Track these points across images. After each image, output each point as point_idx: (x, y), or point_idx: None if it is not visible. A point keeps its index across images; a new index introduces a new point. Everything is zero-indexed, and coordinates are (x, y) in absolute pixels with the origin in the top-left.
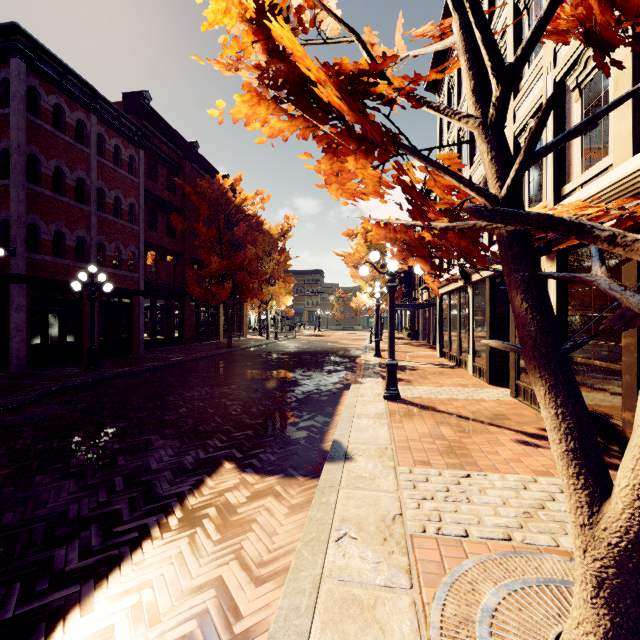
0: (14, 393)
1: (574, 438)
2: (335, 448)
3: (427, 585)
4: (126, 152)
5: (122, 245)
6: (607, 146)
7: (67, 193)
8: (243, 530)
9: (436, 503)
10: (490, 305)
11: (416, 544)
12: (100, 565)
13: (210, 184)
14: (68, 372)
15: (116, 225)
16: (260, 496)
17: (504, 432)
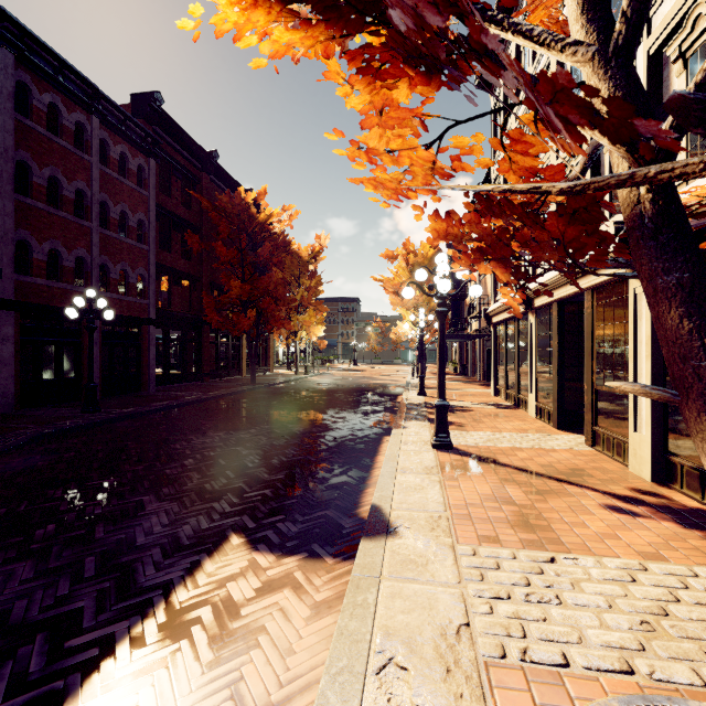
0: None
1: None
2: (374, 517)
3: None
4: (134, 161)
5: (129, 267)
6: None
7: (64, 206)
8: (246, 645)
9: (515, 605)
10: (558, 335)
11: (494, 678)
12: None
13: (230, 198)
14: (62, 413)
15: (122, 244)
16: (274, 588)
17: (587, 493)
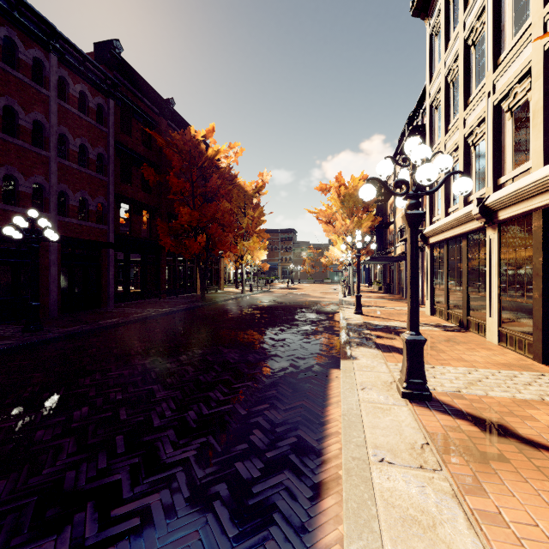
0: None
1: None
2: None
3: None
4: (93, 100)
5: (89, 195)
6: None
7: (21, 135)
8: None
9: None
10: (544, 249)
11: None
12: None
13: (182, 136)
14: (5, 332)
15: (82, 174)
16: None
17: None
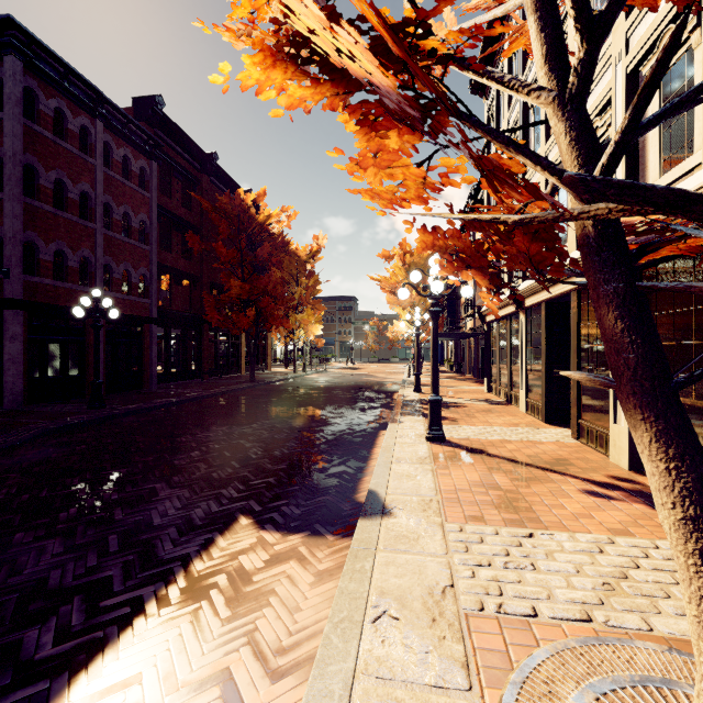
0: (5, 433)
1: (694, 502)
2: (371, 500)
3: (490, 684)
4: (136, 163)
5: (132, 267)
6: (692, 143)
7: (69, 208)
8: (259, 604)
9: (494, 571)
10: (547, 333)
11: (473, 626)
12: (79, 652)
13: (230, 199)
14: (69, 409)
15: (125, 245)
16: (281, 560)
17: (568, 480)
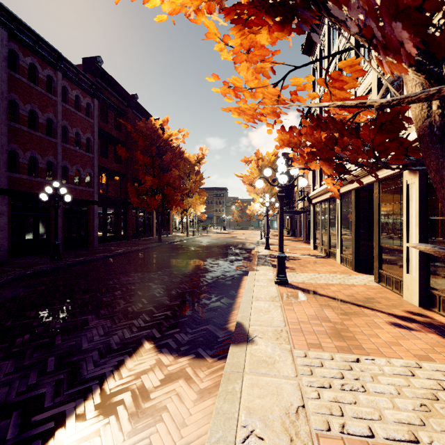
0: None
1: None
2: (238, 330)
3: None
4: (84, 100)
5: (81, 168)
6: None
7: (39, 129)
8: (153, 420)
9: (334, 392)
10: (356, 211)
11: None
12: None
13: (145, 124)
14: (38, 261)
15: (76, 153)
16: (172, 379)
17: (377, 314)
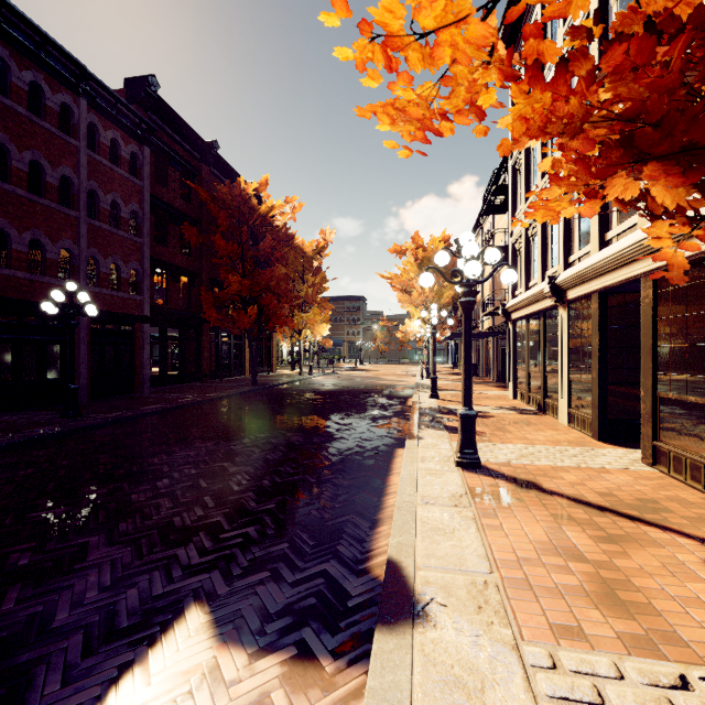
0: None
1: None
2: (392, 583)
3: None
4: (126, 148)
5: (121, 261)
6: None
7: (47, 194)
8: None
9: None
10: (600, 330)
11: None
12: None
13: (230, 189)
14: (40, 418)
15: (113, 236)
16: None
17: (677, 540)
